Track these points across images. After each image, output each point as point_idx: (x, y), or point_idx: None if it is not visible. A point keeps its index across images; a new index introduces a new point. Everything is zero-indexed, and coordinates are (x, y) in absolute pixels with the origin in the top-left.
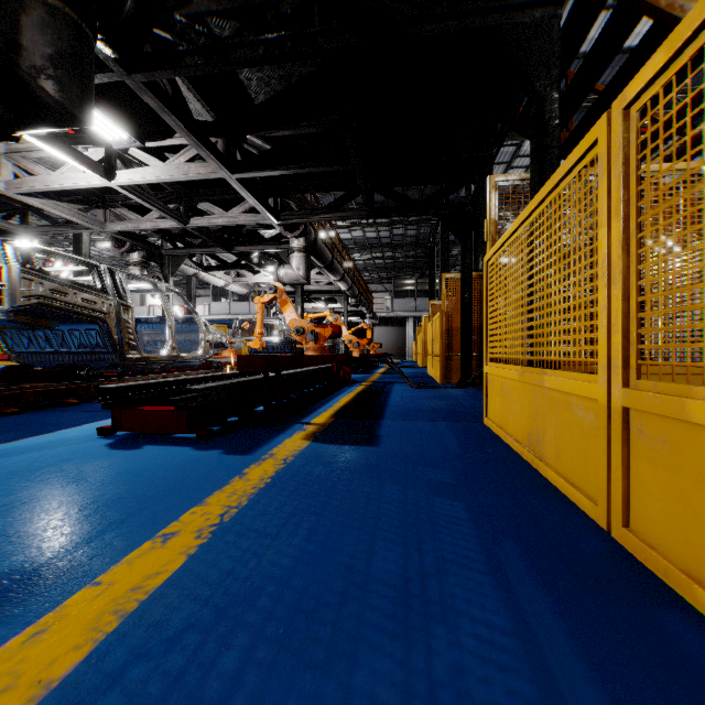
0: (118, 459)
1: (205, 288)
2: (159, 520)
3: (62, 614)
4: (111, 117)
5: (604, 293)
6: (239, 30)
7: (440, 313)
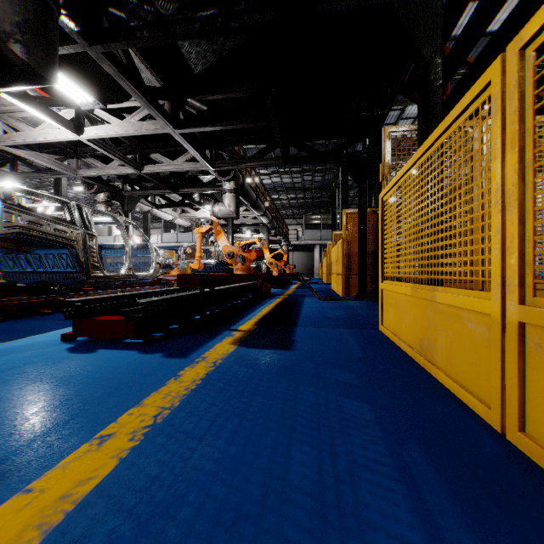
0: (74, 362)
1: (158, 222)
2: (99, 421)
3: None
4: (79, 83)
5: (497, 219)
6: (180, 9)
7: (341, 241)
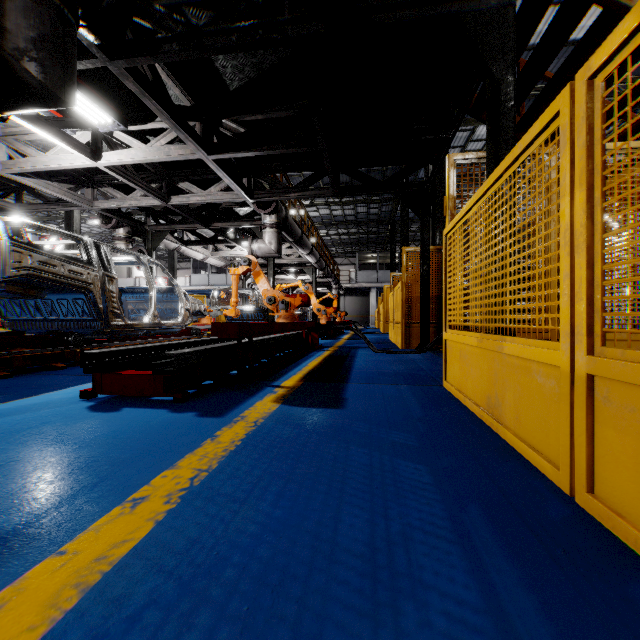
0: (97, 422)
1: (186, 261)
2: (130, 484)
3: (22, 587)
4: (97, 102)
5: (566, 262)
6: (214, 19)
7: (400, 284)
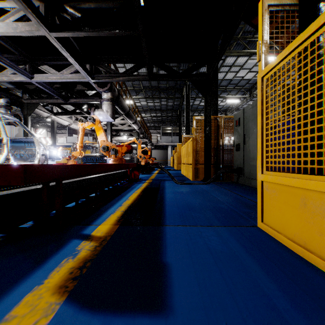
0: None
1: (65, 129)
2: None
3: None
4: None
5: None
6: None
7: (192, 139)
